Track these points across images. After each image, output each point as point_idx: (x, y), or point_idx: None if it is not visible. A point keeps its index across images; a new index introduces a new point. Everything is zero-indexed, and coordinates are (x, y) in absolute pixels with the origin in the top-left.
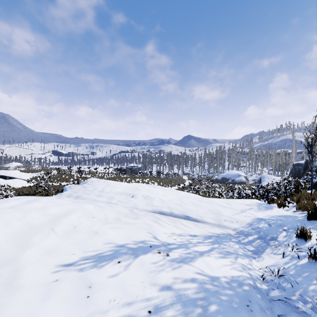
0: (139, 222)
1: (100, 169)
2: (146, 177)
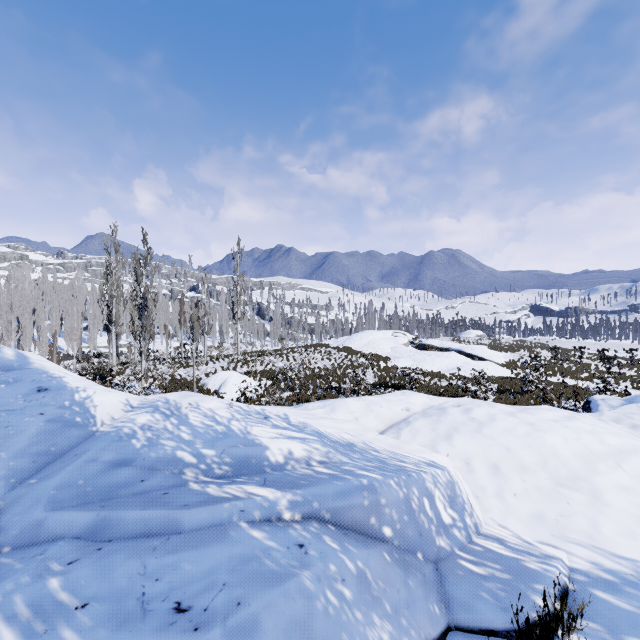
0: None
1: None
2: None
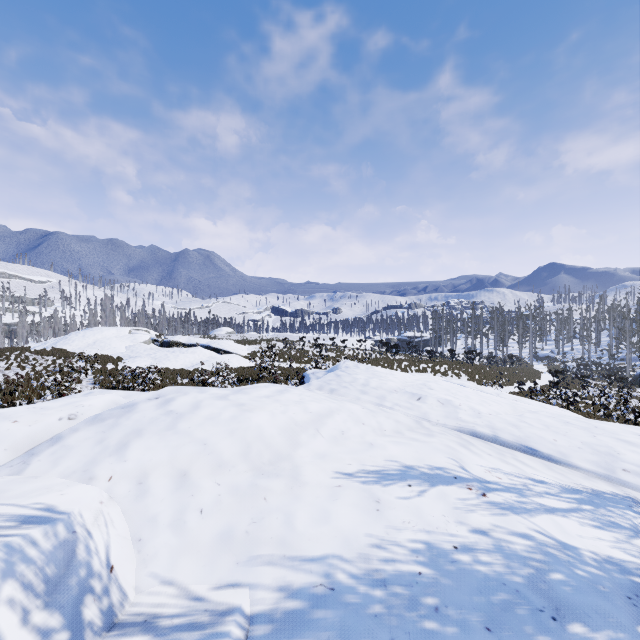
0: (434, 441)
1: (349, 341)
2: (441, 362)
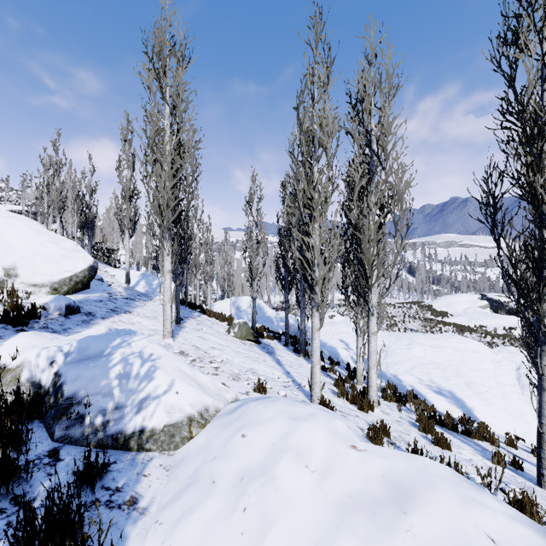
0: None
1: None
2: None
